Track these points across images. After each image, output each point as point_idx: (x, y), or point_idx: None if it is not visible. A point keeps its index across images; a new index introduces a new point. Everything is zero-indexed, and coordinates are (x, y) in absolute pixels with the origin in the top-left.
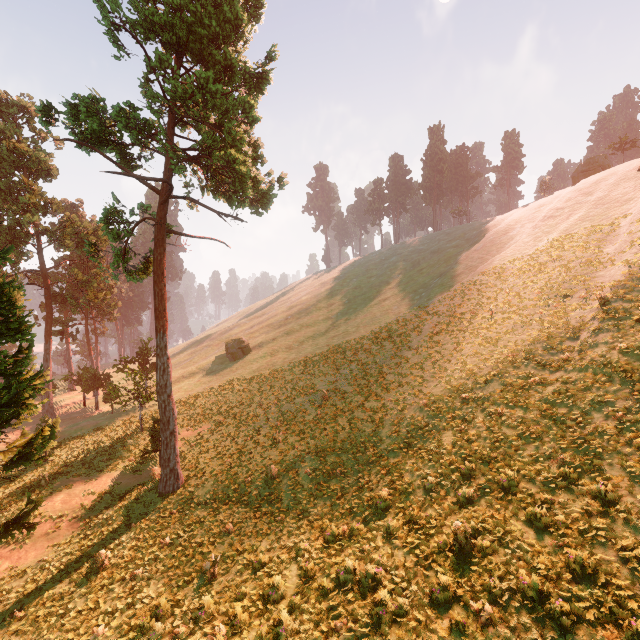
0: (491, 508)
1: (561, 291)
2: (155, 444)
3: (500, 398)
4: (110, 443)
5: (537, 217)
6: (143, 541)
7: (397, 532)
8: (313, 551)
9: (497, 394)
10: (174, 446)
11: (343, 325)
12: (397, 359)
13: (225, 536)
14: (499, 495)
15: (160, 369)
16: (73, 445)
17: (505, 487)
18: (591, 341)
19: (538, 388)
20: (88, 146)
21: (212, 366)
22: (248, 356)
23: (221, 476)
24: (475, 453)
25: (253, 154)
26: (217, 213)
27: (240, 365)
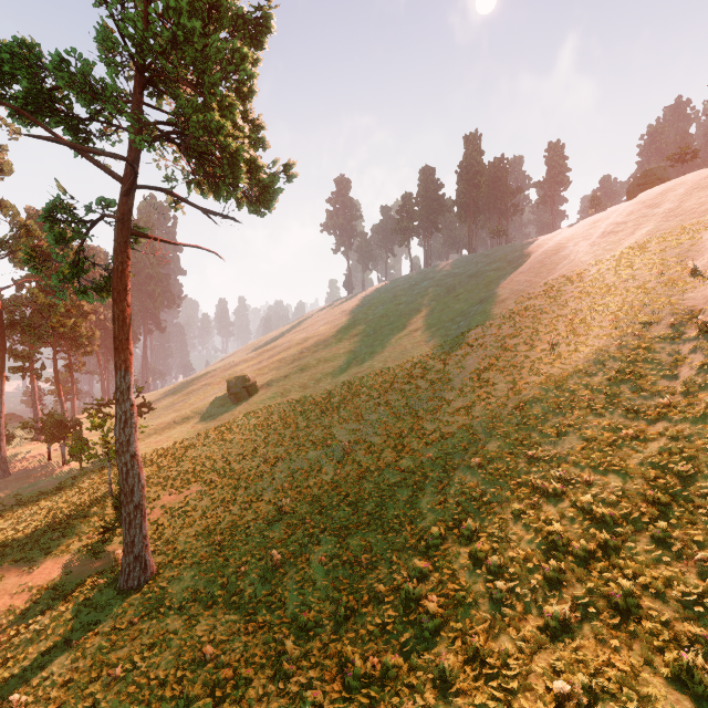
0: (605, 645)
1: (641, 317)
2: (121, 517)
3: (583, 458)
4: (69, 512)
5: (593, 234)
6: (83, 671)
7: (457, 680)
8: (327, 706)
9: (578, 452)
10: (140, 524)
11: (368, 360)
12: (436, 402)
13: (200, 667)
14: (613, 621)
15: (120, 420)
16: (21, 514)
17: (620, 607)
18: (700, 380)
19: (635, 445)
20: (12, 107)
21: (210, 409)
22: (254, 397)
23: (206, 563)
24: (560, 543)
25: (251, 135)
26: (202, 210)
27: (244, 408)
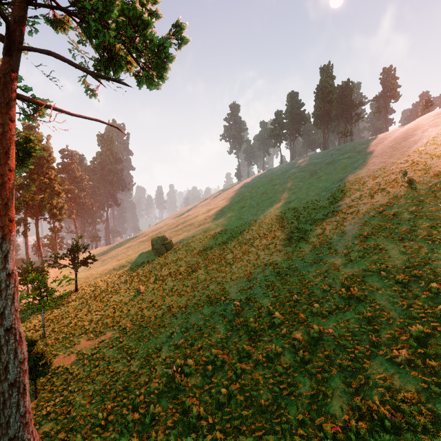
0: None
1: None
2: None
3: None
4: None
5: (440, 121)
6: None
7: None
8: None
9: None
10: (17, 402)
11: (253, 224)
12: (321, 264)
13: None
14: None
15: None
16: None
17: None
18: None
19: None
20: None
21: (139, 260)
22: (170, 251)
23: None
24: None
25: (142, 0)
26: (90, 73)
27: (161, 260)
